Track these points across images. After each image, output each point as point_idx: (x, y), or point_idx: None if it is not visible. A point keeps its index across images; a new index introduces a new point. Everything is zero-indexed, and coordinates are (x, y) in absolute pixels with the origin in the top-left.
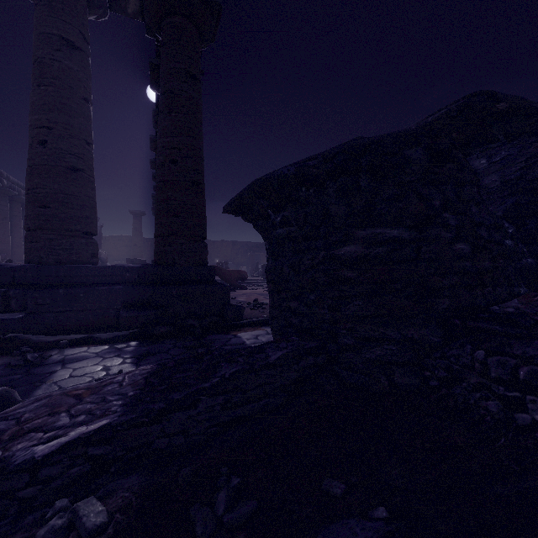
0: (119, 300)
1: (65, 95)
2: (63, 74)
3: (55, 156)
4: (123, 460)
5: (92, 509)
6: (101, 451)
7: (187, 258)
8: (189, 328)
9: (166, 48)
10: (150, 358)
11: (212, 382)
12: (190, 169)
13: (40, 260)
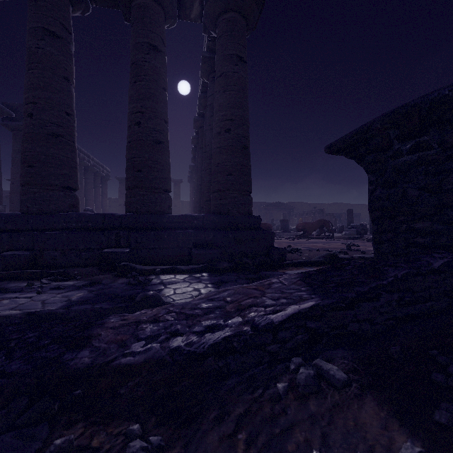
0: (191, 241)
1: (152, 87)
2: (151, 71)
3: (146, 133)
4: (329, 335)
5: (330, 367)
6: (314, 325)
7: (239, 209)
8: (245, 265)
9: (221, 40)
10: (225, 285)
11: (388, 281)
12: (240, 136)
13: (137, 210)
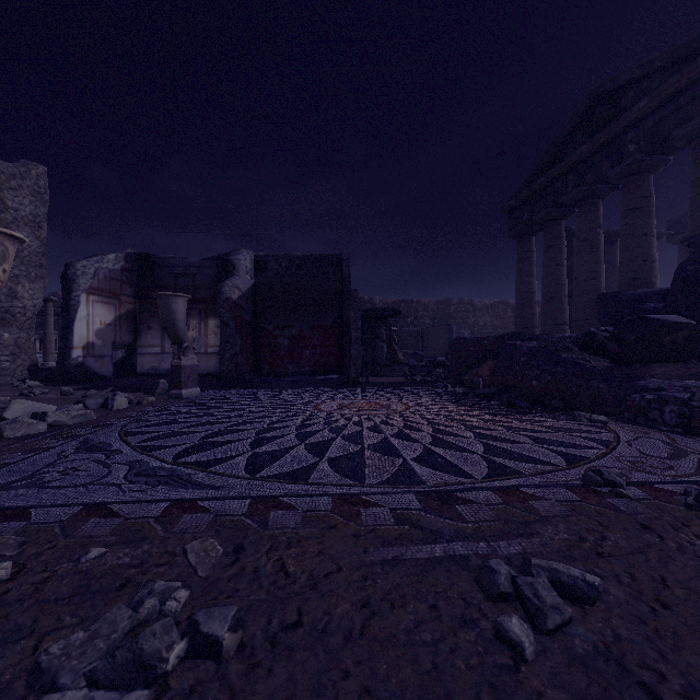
0: None
1: None
2: None
3: None
4: None
5: None
6: None
7: None
8: None
9: None
10: None
11: None
12: None
13: None
